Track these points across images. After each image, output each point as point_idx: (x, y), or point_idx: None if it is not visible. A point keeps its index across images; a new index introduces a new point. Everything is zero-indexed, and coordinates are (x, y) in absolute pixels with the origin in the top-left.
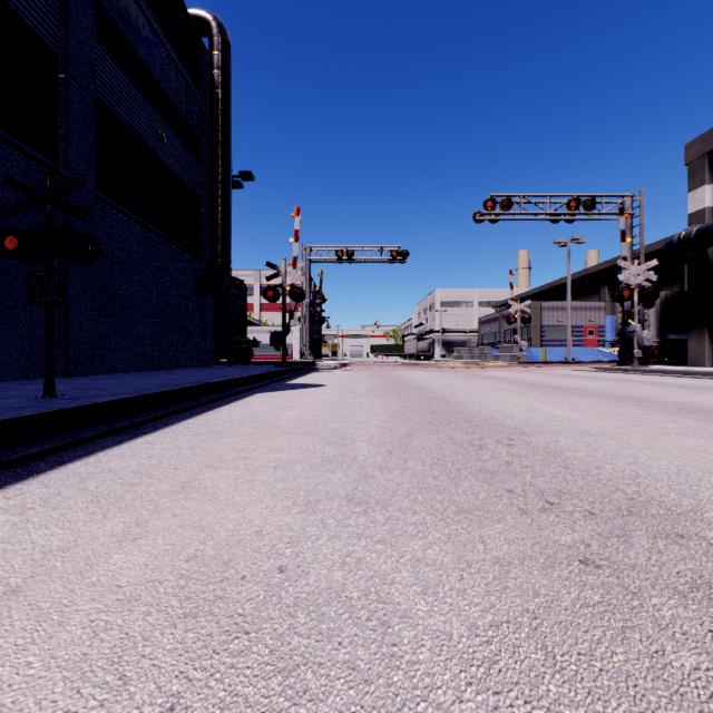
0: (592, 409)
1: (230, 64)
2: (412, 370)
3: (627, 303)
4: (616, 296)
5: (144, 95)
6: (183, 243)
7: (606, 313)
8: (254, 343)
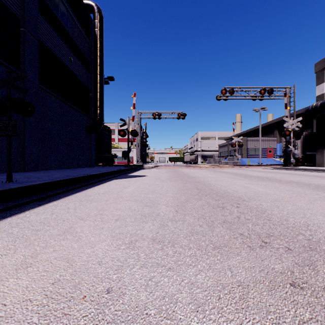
0: (275, 187)
1: (103, 26)
2: (188, 168)
3: (288, 137)
4: (283, 134)
5: (62, 39)
6: (81, 109)
7: (277, 142)
8: (114, 156)
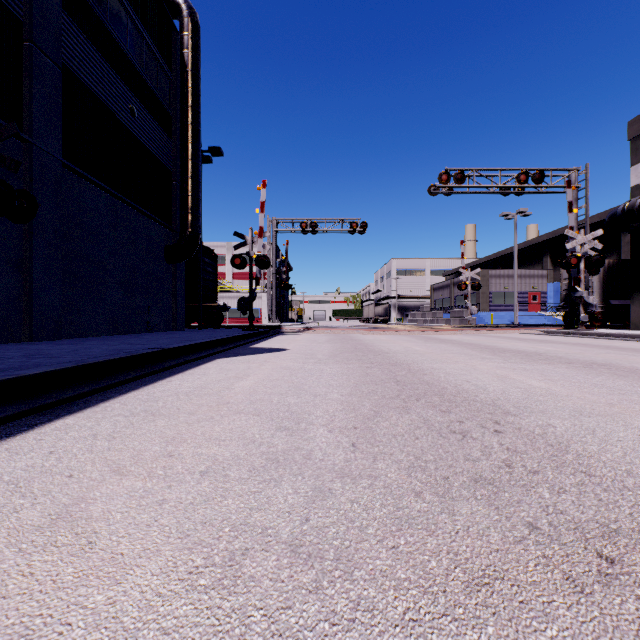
0: (566, 378)
1: (199, 44)
2: (371, 333)
3: (574, 270)
4: (564, 264)
5: (114, 69)
6: (154, 213)
7: (548, 280)
8: (224, 308)
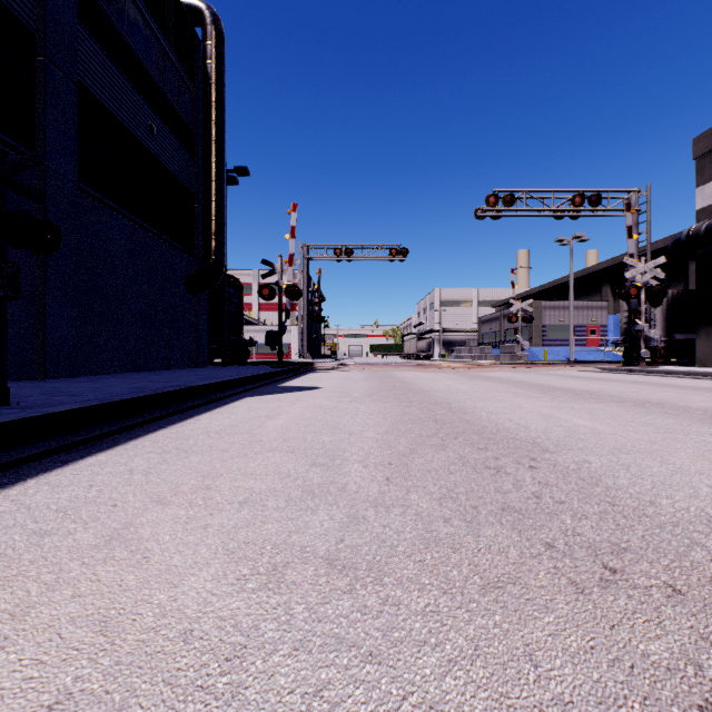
0: (613, 417)
1: (223, 54)
2: (412, 370)
3: (634, 302)
4: (623, 295)
5: (132, 84)
6: (175, 239)
7: (608, 312)
8: (250, 343)
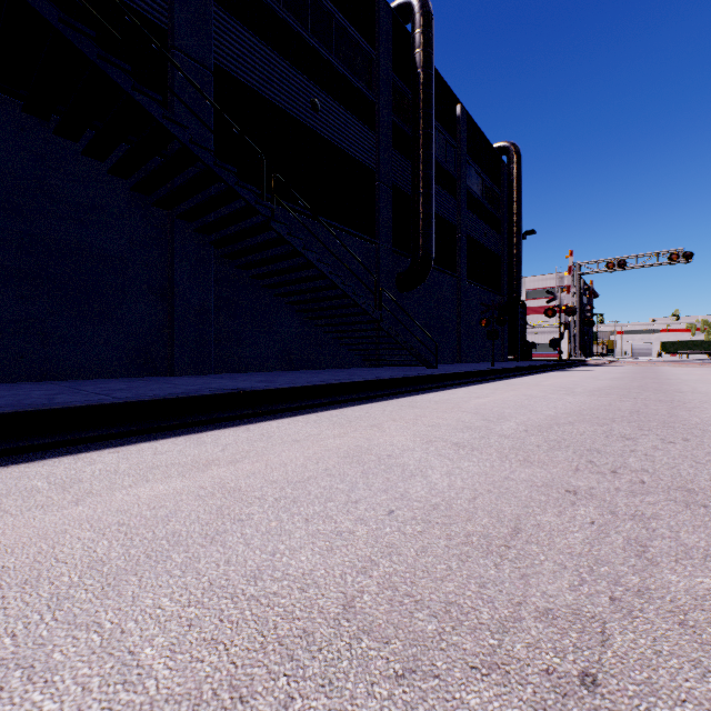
0: None
1: (520, 168)
2: (683, 366)
3: None
4: None
5: (479, 218)
6: (493, 288)
7: None
8: (533, 345)
